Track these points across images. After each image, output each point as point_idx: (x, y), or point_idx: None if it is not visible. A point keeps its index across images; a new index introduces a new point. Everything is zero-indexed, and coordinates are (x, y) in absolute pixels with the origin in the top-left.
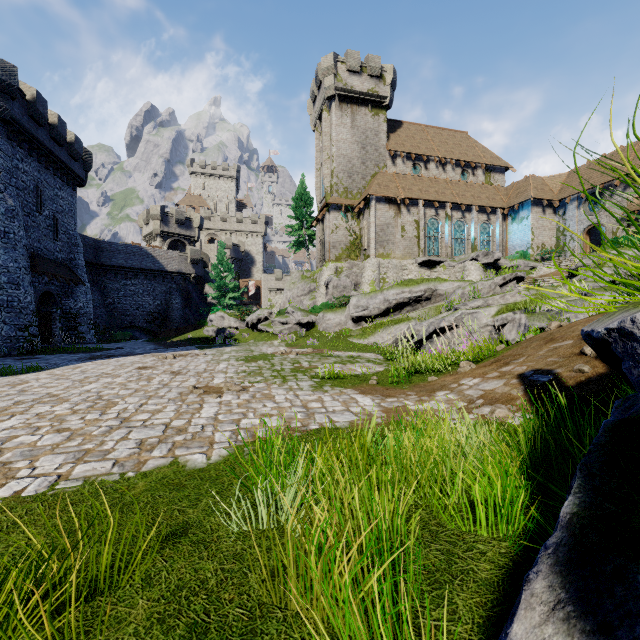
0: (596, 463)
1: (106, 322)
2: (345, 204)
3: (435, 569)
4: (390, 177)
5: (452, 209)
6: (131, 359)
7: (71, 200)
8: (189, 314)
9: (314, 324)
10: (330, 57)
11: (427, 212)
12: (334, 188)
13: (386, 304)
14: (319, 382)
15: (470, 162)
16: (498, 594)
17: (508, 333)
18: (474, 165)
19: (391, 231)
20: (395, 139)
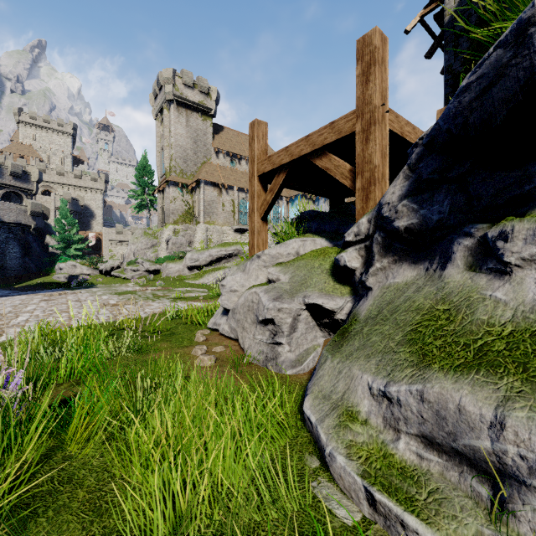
0: None
1: None
2: (181, 182)
3: None
4: (215, 167)
5: None
6: (21, 297)
7: None
8: (29, 263)
9: (159, 271)
10: (170, 71)
11: (240, 195)
12: (173, 169)
13: (211, 258)
14: (173, 300)
15: None
16: None
17: None
18: None
19: (215, 206)
20: (218, 139)
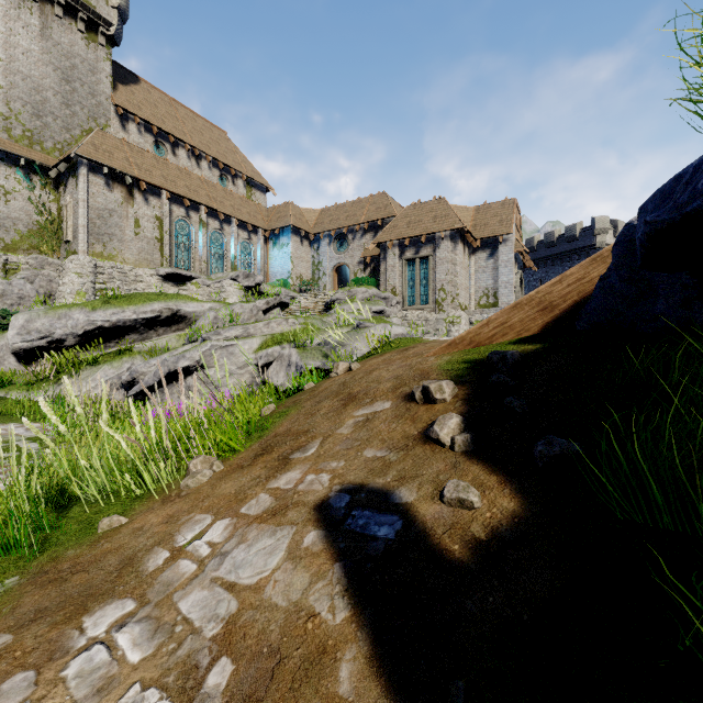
0: None
1: None
2: (27, 158)
3: None
4: (116, 143)
5: (208, 215)
6: None
7: None
8: None
9: None
10: None
11: (175, 209)
12: (1, 122)
13: (91, 328)
14: None
15: (230, 167)
16: None
17: (275, 375)
18: (234, 172)
19: (117, 222)
20: (127, 94)
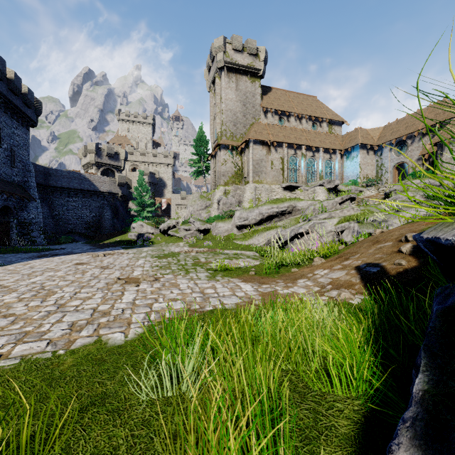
0: (436, 344)
1: (53, 229)
2: (231, 145)
3: (305, 426)
4: (263, 126)
5: (306, 150)
6: (71, 257)
7: (25, 137)
8: (117, 223)
9: (209, 230)
10: (221, 39)
11: (289, 151)
12: (223, 133)
13: (260, 216)
14: (213, 273)
15: (318, 117)
16: (355, 447)
17: (345, 237)
18: (321, 119)
19: (264, 164)
20: (266, 99)
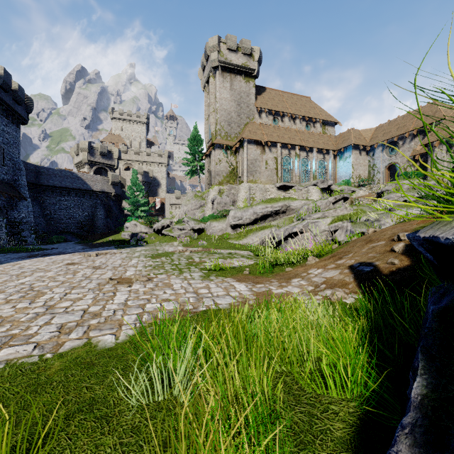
0: (433, 346)
1: (44, 228)
2: (226, 144)
3: (300, 430)
4: (257, 126)
5: (300, 150)
6: (62, 257)
7: (15, 134)
8: (110, 222)
9: (203, 230)
10: (215, 38)
11: (283, 151)
12: (218, 132)
13: (255, 216)
14: (207, 273)
15: (312, 118)
16: (351, 451)
17: (339, 236)
18: (314, 120)
19: (258, 164)
20: (261, 99)
